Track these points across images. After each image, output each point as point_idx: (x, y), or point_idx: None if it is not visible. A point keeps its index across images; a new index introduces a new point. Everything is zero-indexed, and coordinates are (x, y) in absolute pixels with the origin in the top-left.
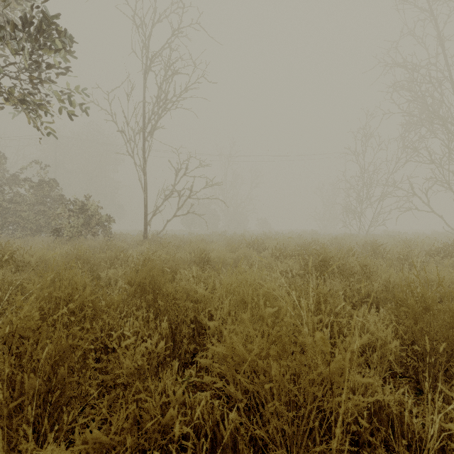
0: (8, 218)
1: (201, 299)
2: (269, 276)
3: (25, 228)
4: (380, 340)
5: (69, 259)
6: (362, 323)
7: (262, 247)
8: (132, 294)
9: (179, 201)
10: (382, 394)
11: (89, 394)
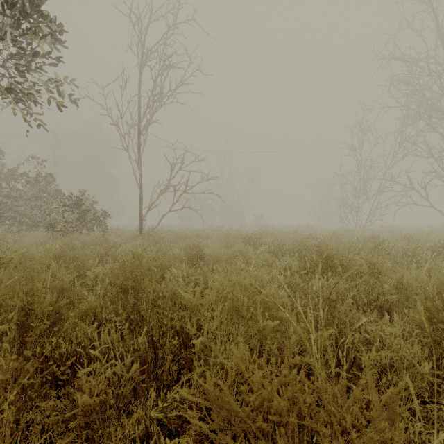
0: (4, 213)
1: (188, 305)
2: (266, 274)
3: (22, 223)
4: (406, 360)
5: (53, 256)
6: (380, 336)
7: (258, 242)
8: (112, 298)
9: (174, 195)
10: (418, 440)
11: (45, 429)
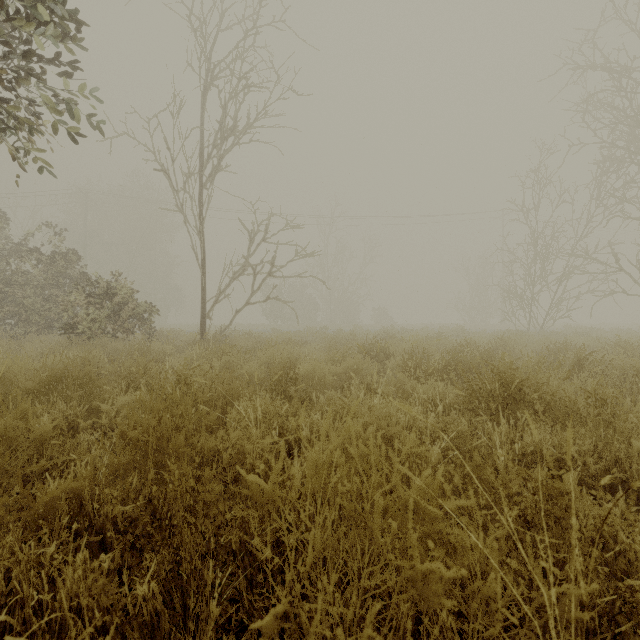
0: (3, 308)
1: (256, 499)
2: (403, 413)
3: (29, 321)
4: None
5: (48, 379)
6: None
7: (383, 353)
8: (117, 467)
9: (254, 280)
10: None
11: None
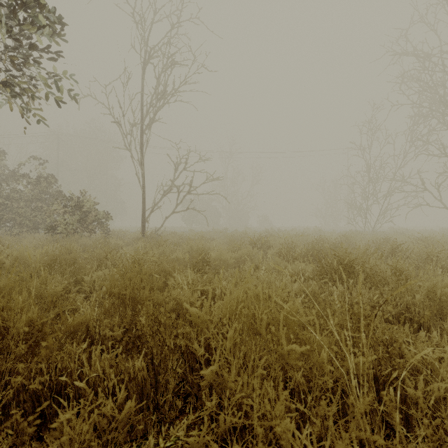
0: (4, 215)
1: (195, 321)
2: (278, 281)
3: (22, 224)
4: None
5: (49, 260)
6: (427, 361)
7: (266, 245)
8: (108, 309)
9: (178, 196)
10: None
11: None
